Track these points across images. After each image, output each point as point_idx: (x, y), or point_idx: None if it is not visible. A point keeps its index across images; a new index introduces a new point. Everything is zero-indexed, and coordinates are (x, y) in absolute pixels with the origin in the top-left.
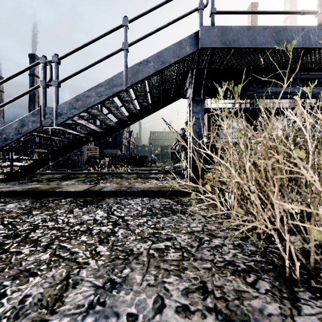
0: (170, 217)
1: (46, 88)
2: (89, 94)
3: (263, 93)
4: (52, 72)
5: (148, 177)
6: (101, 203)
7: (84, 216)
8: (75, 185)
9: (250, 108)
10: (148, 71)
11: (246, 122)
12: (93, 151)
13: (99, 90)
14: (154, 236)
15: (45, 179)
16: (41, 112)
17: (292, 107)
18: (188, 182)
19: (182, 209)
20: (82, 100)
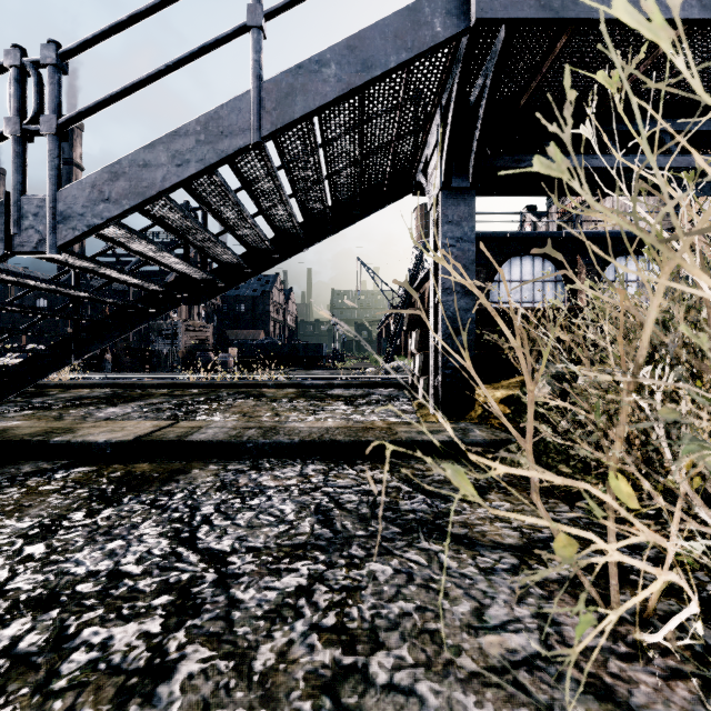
0: (399, 560)
1: (23, 141)
2: (149, 158)
3: (631, 174)
4: (42, 95)
5: (326, 396)
6: (171, 487)
7: (83, 554)
8: (118, 423)
9: (564, 233)
10: (323, 90)
11: (553, 266)
12: (200, 333)
13: (180, 146)
14: (338, 709)
15: (61, 402)
16: (7, 211)
17: (669, 227)
18: (432, 412)
19: (434, 515)
20: (130, 176)
